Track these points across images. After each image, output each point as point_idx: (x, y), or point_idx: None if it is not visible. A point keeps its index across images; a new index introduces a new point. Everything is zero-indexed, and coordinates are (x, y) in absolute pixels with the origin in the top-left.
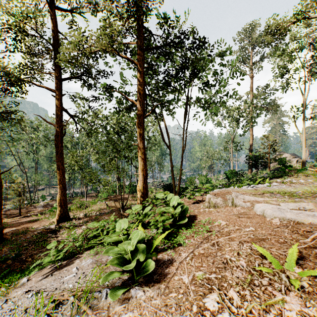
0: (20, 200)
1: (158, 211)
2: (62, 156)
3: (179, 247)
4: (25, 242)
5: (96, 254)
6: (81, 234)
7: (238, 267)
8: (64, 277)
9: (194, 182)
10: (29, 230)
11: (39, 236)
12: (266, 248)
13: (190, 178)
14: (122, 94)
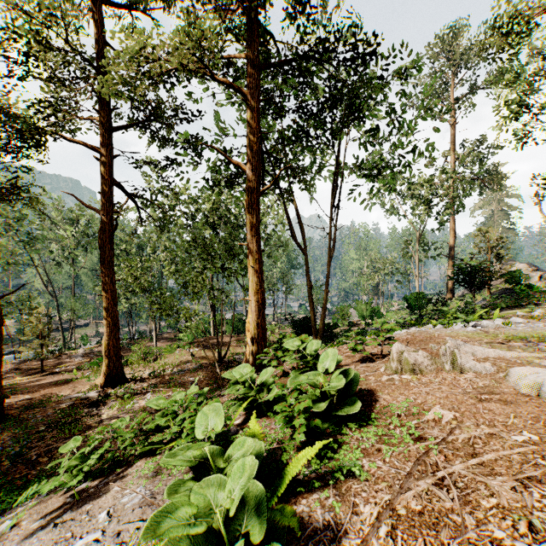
0: (41, 344)
1: (292, 384)
2: (112, 267)
3: (350, 482)
4: (41, 424)
5: (156, 475)
6: (144, 409)
7: None
8: (76, 538)
9: (348, 315)
10: (53, 399)
11: (68, 412)
12: None
13: (341, 308)
14: (217, 150)
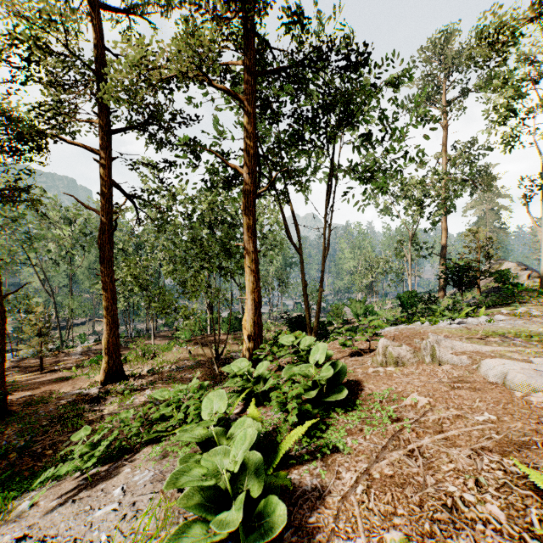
0: (41, 342)
1: (286, 374)
2: (111, 266)
3: (335, 455)
4: (44, 419)
5: (163, 458)
6: (144, 405)
7: (488, 524)
8: (95, 510)
9: (342, 313)
10: (54, 396)
11: (69, 407)
12: (540, 469)
13: (335, 306)
14: (215, 154)
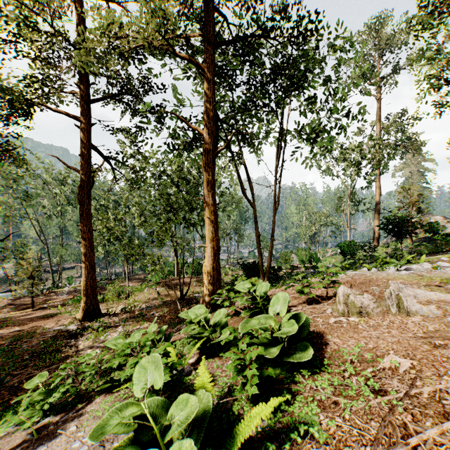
0: (32, 284)
1: (244, 329)
2: (89, 218)
3: (307, 444)
4: (26, 354)
5: None
6: None
7: None
8: None
9: (290, 259)
10: (39, 331)
11: (50, 342)
12: None
13: (284, 253)
14: (178, 117)
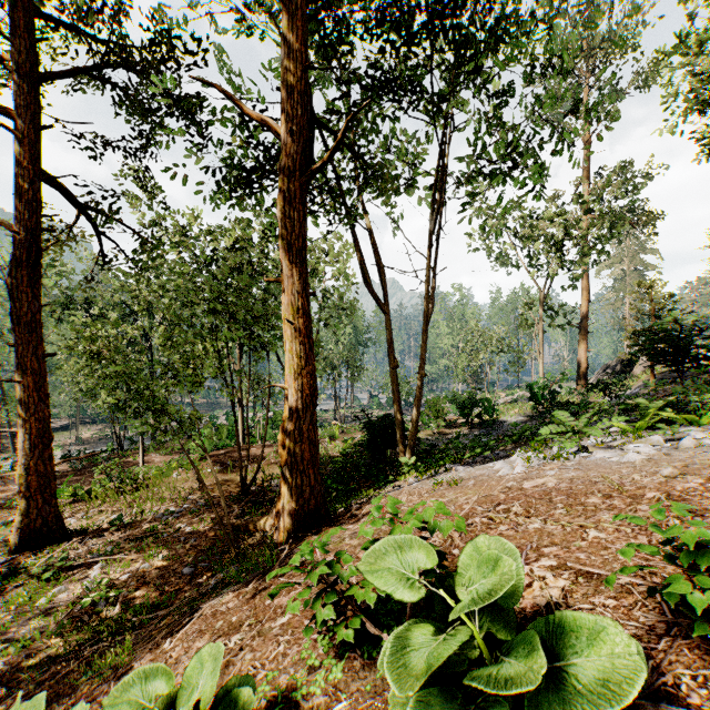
0: None
1: None
2: (36, 329)
3: None
4: None
5: None
6: (68, 612)
7: None
8: None
9: (444, 411)
10: None
11: None
12: None
13: (434, 400)
14: (220, 90)
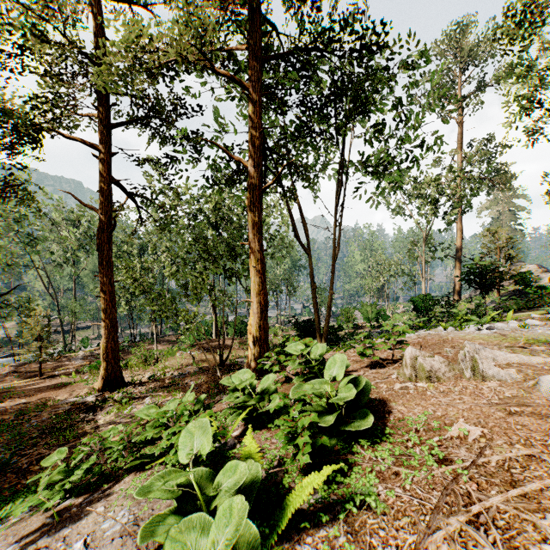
0: (40, 347)
1: (295, 395)
2: (110, 267)
3: (364, 515)
4: (35, 430)
5: None
6: None
7: None
8: None
9: (353, 317)
10: (49, 404)
11: (63, 417)
12: None
13: (346, 310)
14: (218, 146)
